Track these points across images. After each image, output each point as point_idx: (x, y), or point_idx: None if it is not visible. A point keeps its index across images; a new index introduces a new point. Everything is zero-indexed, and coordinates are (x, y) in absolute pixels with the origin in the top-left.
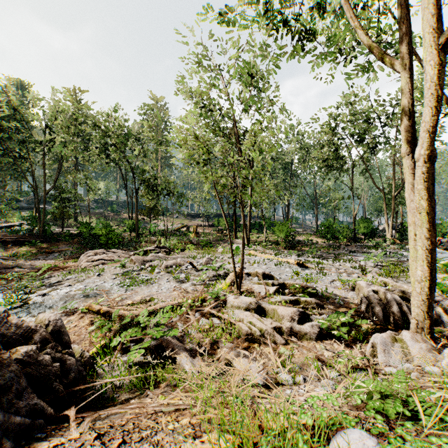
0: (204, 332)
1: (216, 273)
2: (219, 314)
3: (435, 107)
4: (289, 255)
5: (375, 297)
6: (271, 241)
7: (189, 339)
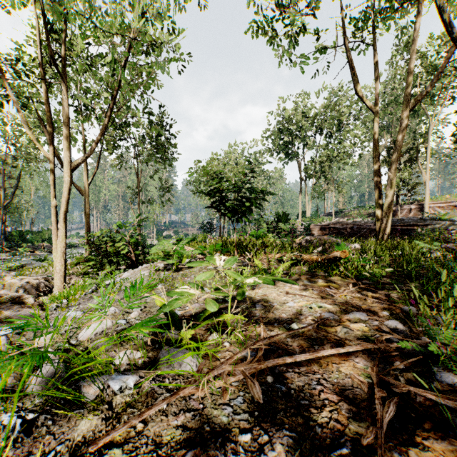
0: None
1: None
2: None
3: (69, 193)
4: None
5: (29, 285)
6: None
7: None
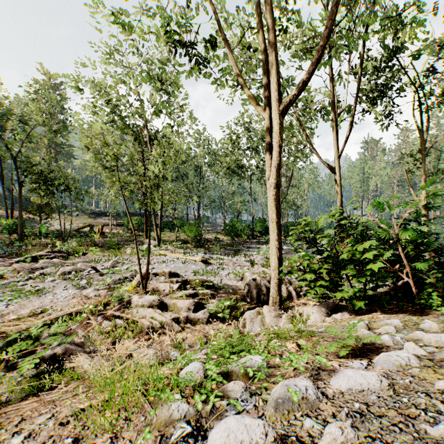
0: (107, 334)
1: (123, 276)
2: (123, 315)
3: (280, 152)
4: (197, 253)
5: (254, 284)
6: (182, 240)
7: (90, 342)
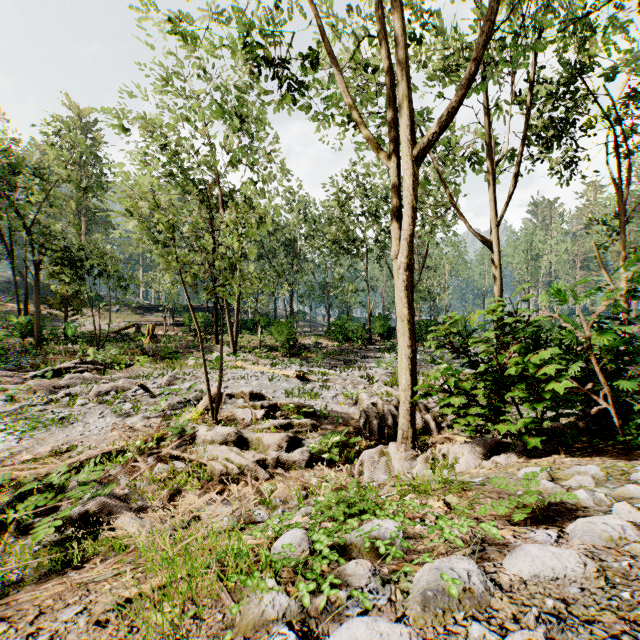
0: (161, 483)
1: (183, 397)
2: (184, 455)
3: (413, 217)
4: (290, 365)
5: (374, 410)
6: (268, 347)
7: (137, 495)
